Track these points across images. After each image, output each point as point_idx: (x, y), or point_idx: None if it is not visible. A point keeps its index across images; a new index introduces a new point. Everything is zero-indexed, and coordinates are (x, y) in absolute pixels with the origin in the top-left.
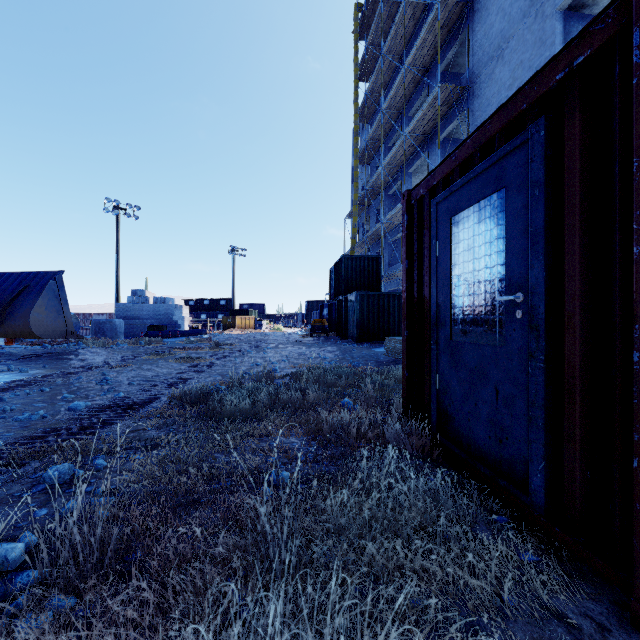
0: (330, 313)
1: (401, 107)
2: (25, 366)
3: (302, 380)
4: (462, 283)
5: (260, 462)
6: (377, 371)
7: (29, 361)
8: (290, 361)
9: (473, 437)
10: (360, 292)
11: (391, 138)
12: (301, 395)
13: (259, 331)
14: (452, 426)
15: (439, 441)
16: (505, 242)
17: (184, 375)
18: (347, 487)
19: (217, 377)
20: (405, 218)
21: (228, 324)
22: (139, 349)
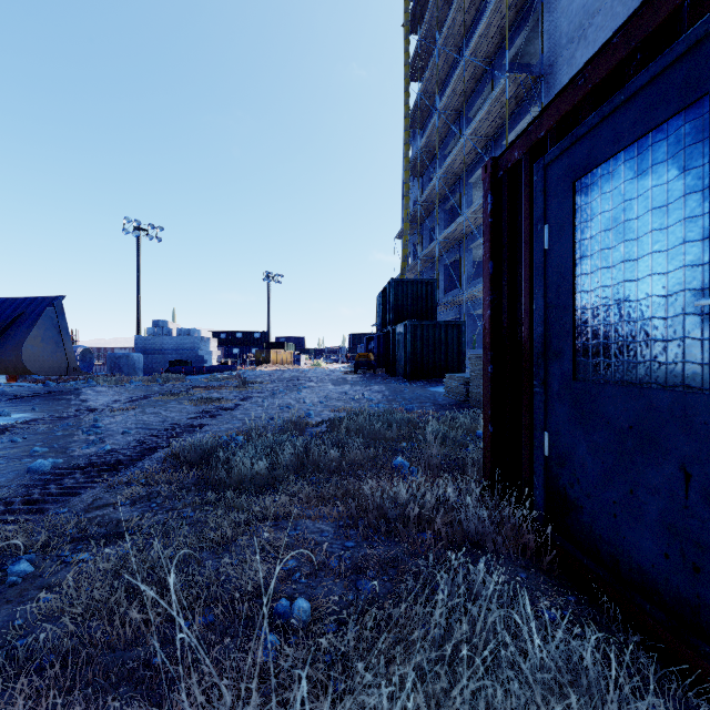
0: (377, 346)
1: (460, 107)
2: (13, 408)
3: (341, 430)
4: (598, 285)
5: (266, 574)
6: (437, 417)
7: (21, 402)
8: (329, 403)
9: (625, 547)
10: (412, 321)
11: (448, 144)
12: (338, 453)
13: (297, 367)
14: (577, 520)
15: (551, 539)
16: (709, 196)
17: (196, 421)
18: (412, 664)
19: (236, 424)
20: (488, 200)
21: (262, 359)
22: (154, 388)
